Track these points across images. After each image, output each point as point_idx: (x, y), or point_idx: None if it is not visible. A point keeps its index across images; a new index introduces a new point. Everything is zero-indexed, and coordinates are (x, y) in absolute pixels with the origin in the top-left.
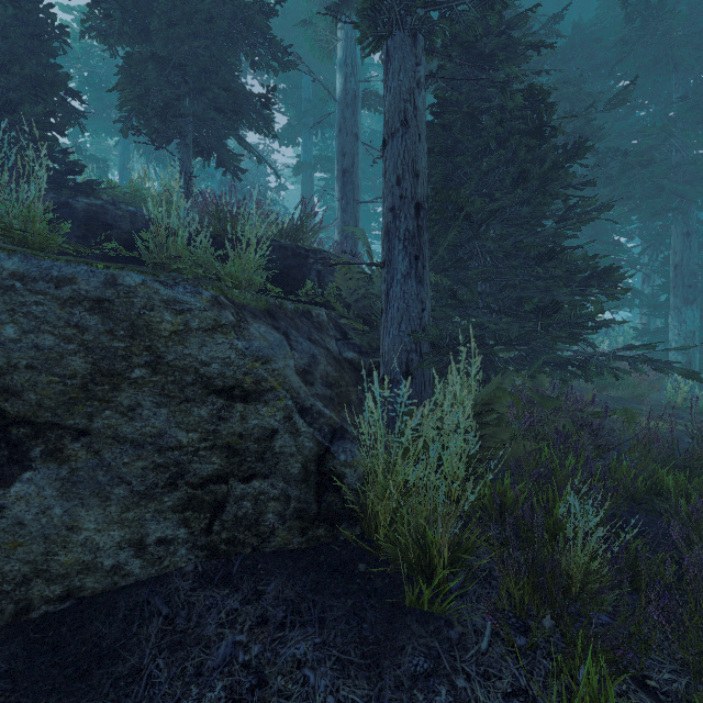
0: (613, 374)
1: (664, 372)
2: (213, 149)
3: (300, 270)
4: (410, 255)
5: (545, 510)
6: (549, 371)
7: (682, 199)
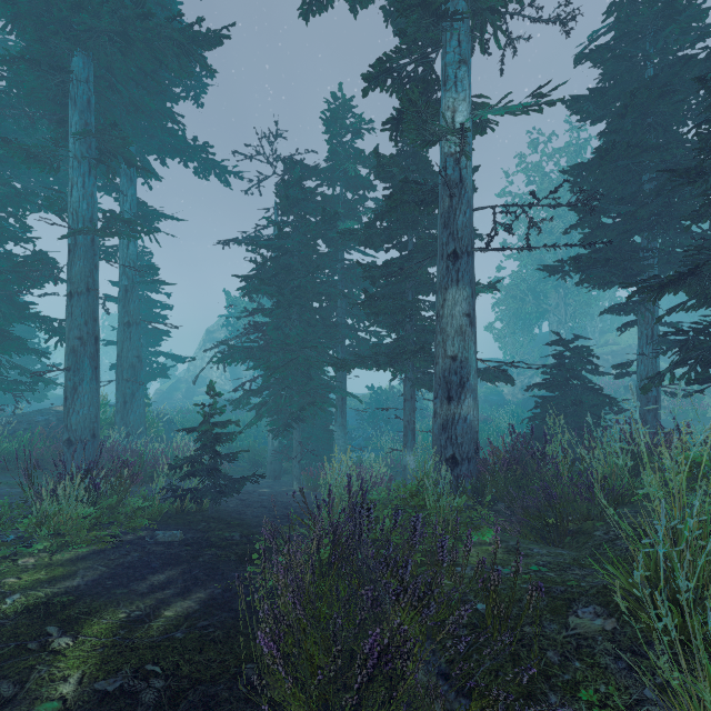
0: None
1: None
2: None
3: None
4: None
5: None
6: None
7: None
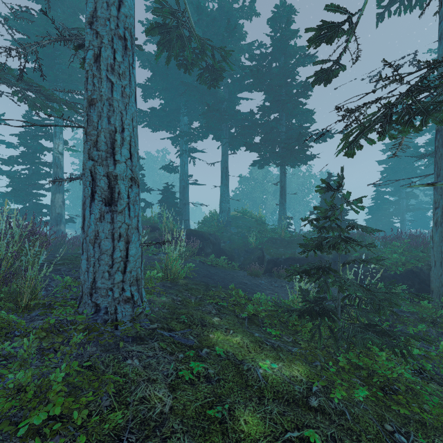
0: None
1: None
2: None
3: None
4: None
5: None
6: None
7: None
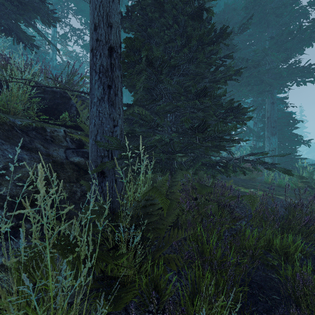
0: (242, 171)
1: (271, 170)
2: (12, 29)
3: (64, 106)
4: (103, 84)
5: (182, 313)
6: (205, 169)
7: (271, 86)
